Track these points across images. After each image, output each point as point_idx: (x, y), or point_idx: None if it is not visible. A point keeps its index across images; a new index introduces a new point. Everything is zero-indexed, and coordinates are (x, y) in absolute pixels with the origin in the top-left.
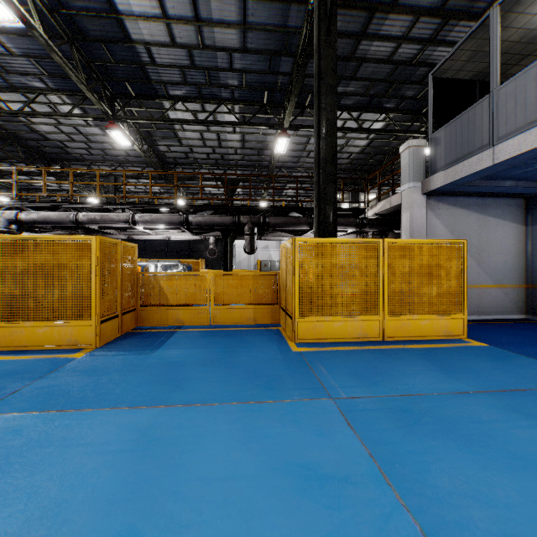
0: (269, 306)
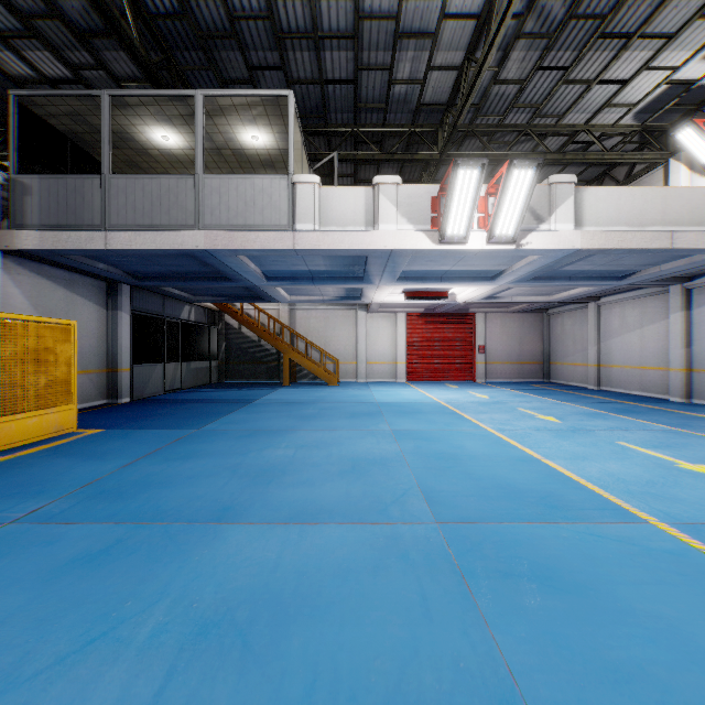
0: None
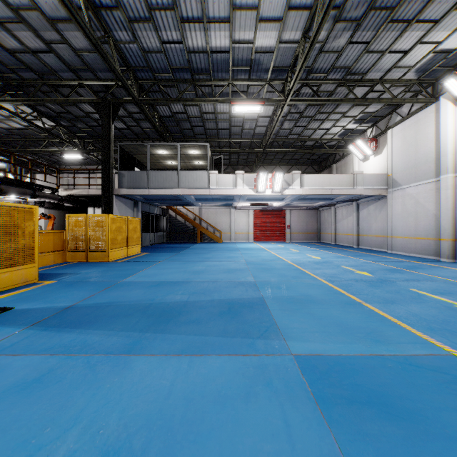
0: (61, 252)
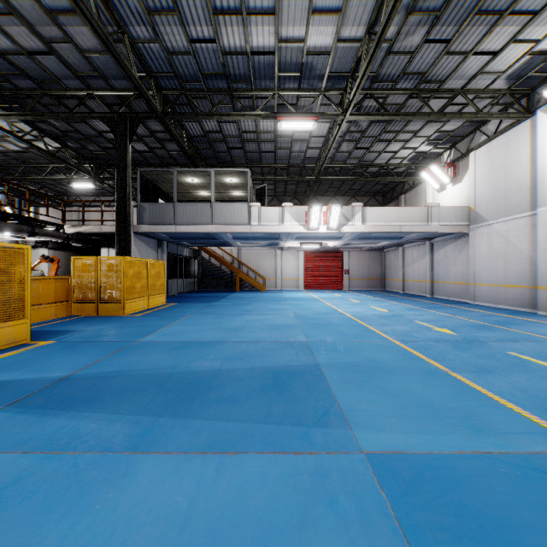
0: (65, 303)
